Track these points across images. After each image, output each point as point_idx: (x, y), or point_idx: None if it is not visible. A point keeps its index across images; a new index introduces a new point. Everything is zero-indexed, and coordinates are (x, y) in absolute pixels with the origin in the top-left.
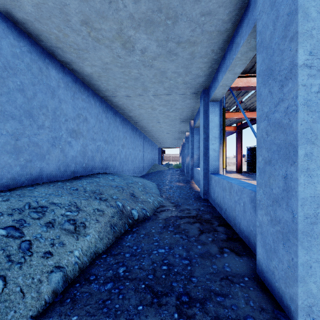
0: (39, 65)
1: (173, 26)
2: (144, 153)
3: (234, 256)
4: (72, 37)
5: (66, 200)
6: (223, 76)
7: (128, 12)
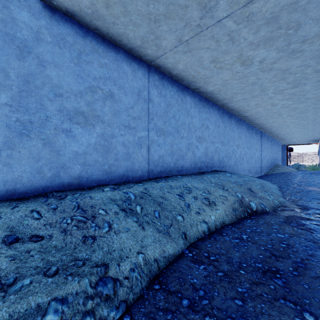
0: (181, 97)
1: (295, 32)
2: (261, 152)
3: None
4: (203, 72)
5: (201, 186)
6: None
7: (248, 42)
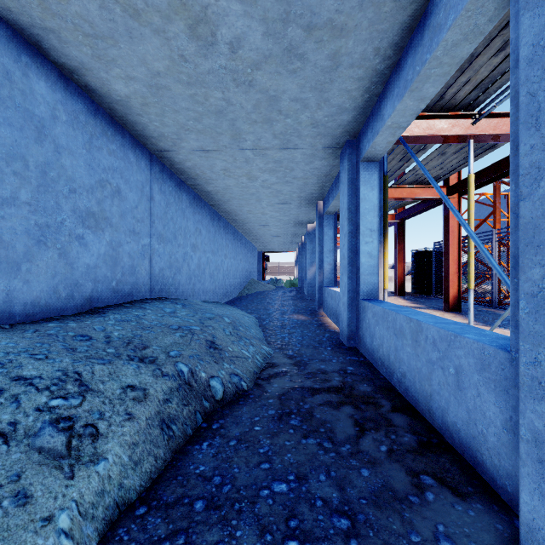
0: (5, 65)
1: None
2: (233, 260)
3: (450, 500)
4: (78, 2)
5: (57, 367)
6: (397, 105)
7: None
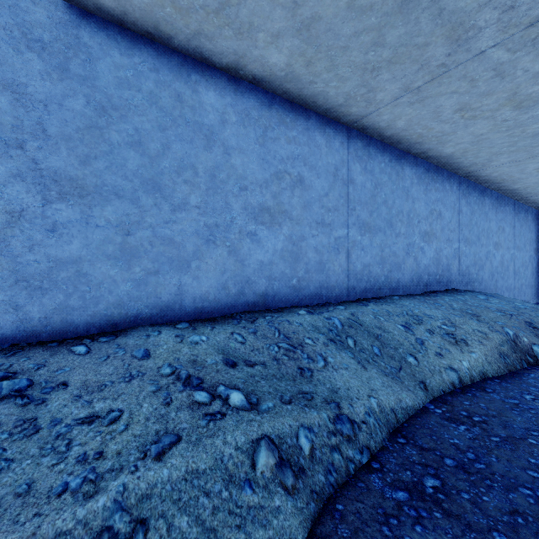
0: (396, 169)
1: None
2: None
3: None
4: (438, 128)
5: (438, 313)
6: None
7: (531, 74)
